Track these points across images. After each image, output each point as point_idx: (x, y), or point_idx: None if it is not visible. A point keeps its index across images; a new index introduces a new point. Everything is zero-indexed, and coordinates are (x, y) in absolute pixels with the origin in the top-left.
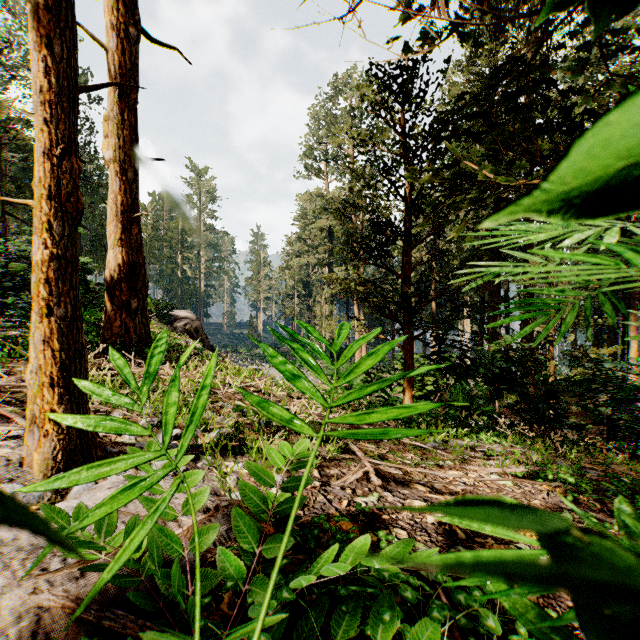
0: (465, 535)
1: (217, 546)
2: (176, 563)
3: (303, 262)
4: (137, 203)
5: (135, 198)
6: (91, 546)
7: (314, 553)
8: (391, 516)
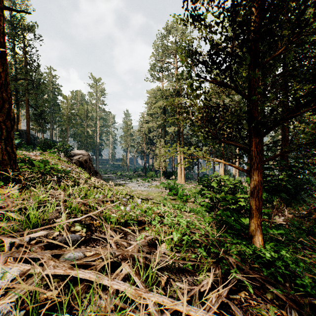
0: None
1: None
2: None
3: (150, 126)
4: (1, 45)
5: None
6: None
7: None
8: None
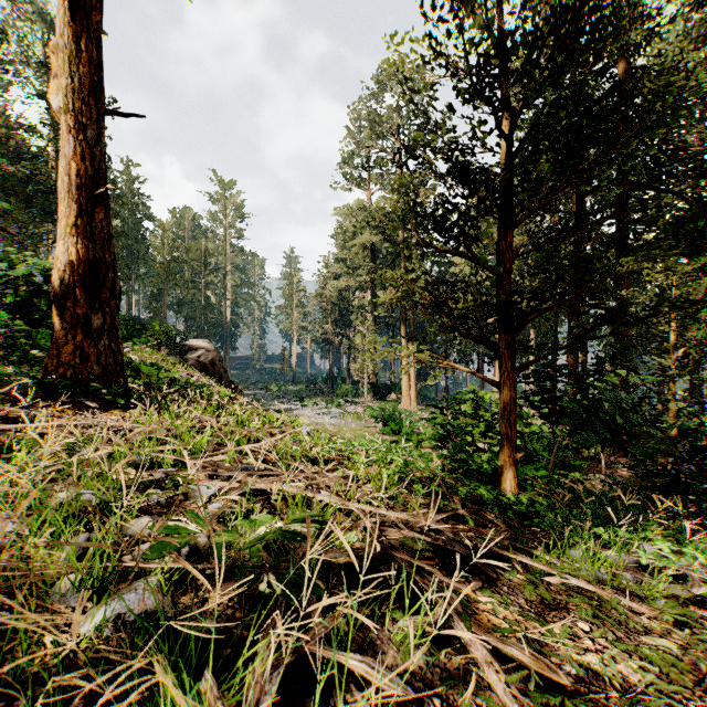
0: None
1: None
2: None
3: (342, 285)
4: (102, 175)
5: (99, 168)
6: None
7: None
8: None
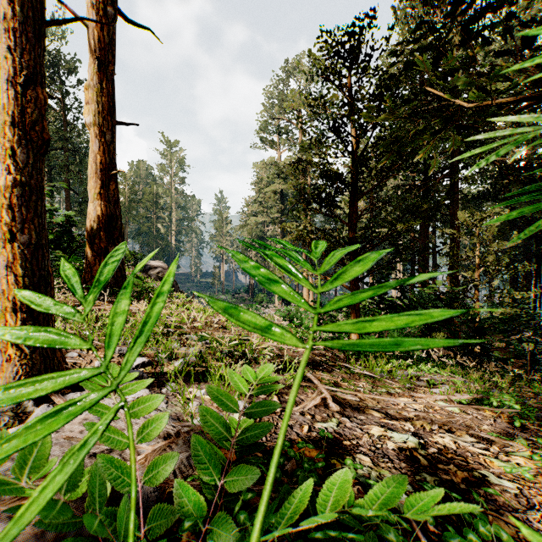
0: (427, 461)
1: (177, 474)
2: (124, 501)
3: (259, 220)
4: (114, 162)
5: (112, 158)
6: (1, 489)
7: (281, 485)
8: (352, 442)
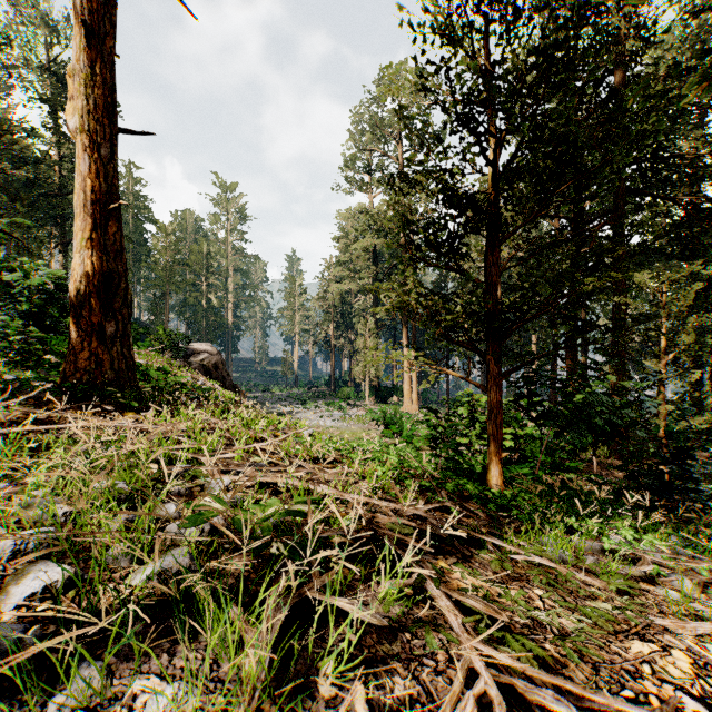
0: None
1: None
2: None
3: (344, 289)
4: (115, 191)
5: (112, 184)
6: None
7: None
8: None
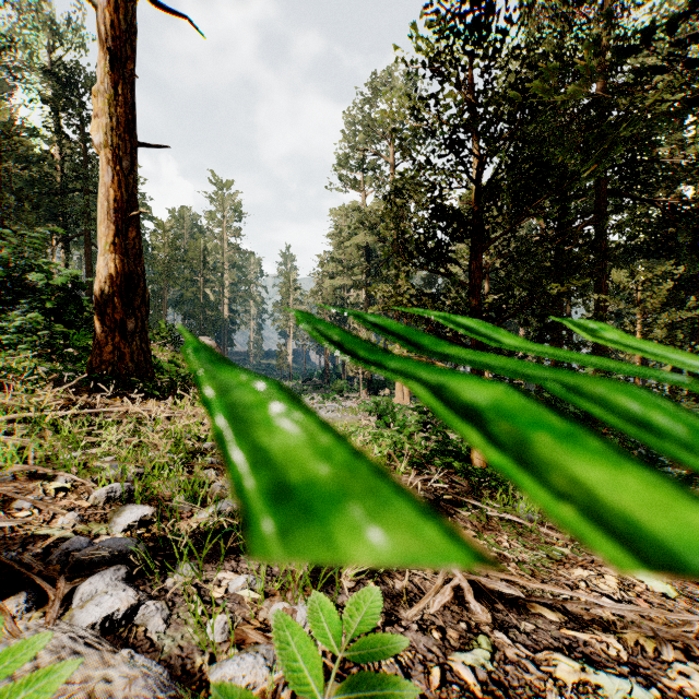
0: None
1: None
2: None
3: (337, 284)
4: (135, 199)
5: (132, 193)
6: None
7: None
8: None
